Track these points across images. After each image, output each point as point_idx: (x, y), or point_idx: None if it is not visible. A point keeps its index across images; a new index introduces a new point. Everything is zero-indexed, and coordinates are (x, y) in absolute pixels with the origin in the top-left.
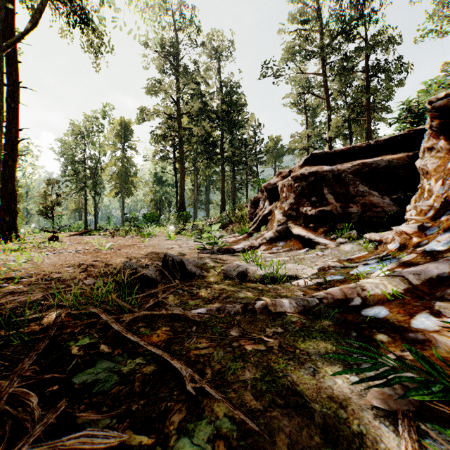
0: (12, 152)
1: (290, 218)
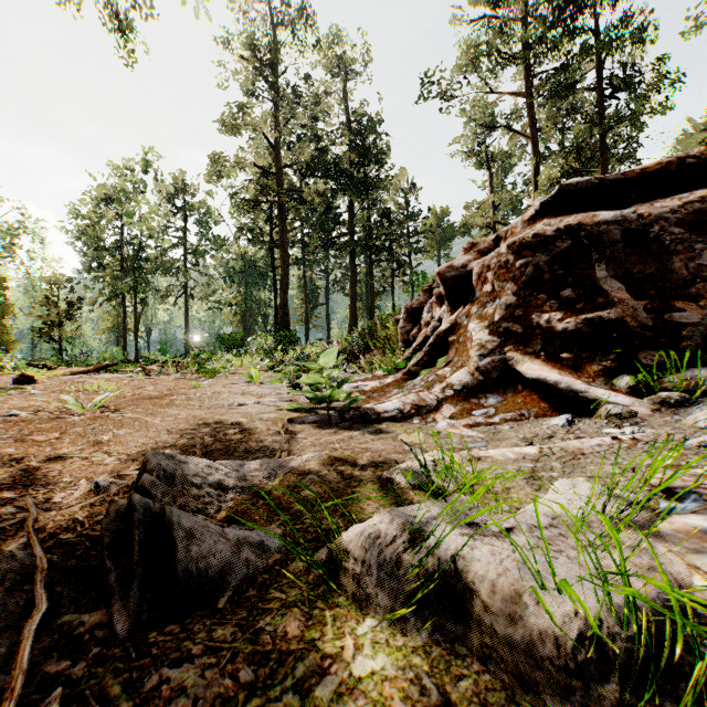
0: None
1: (507, 338)
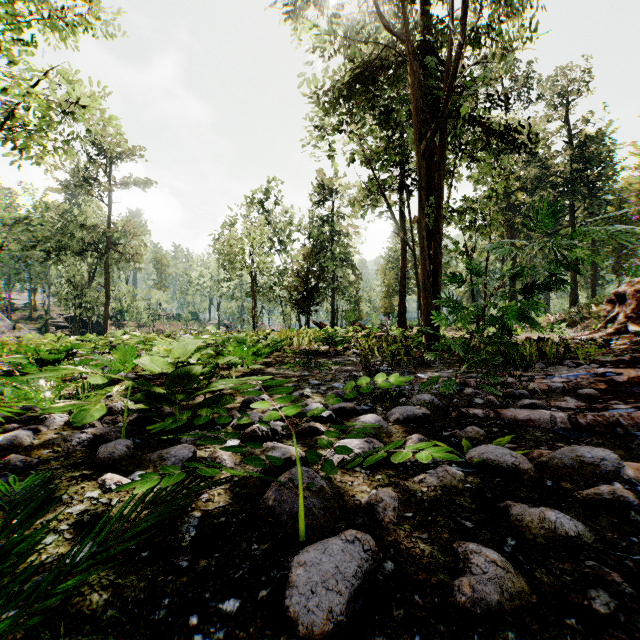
0: (404, 277)
1: (628, 319)
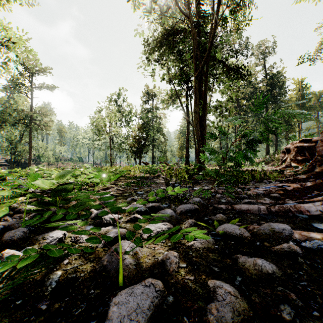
0: (188, 139)
1: (292, 160)
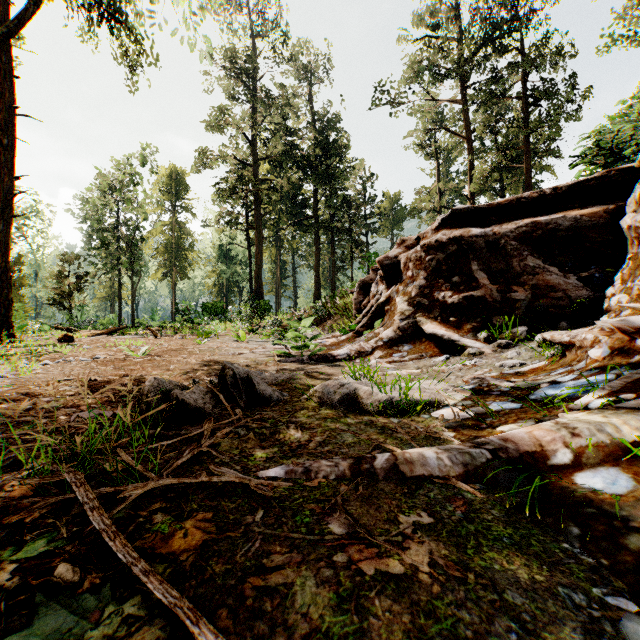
0: (4, 211)
1: (419, 308)
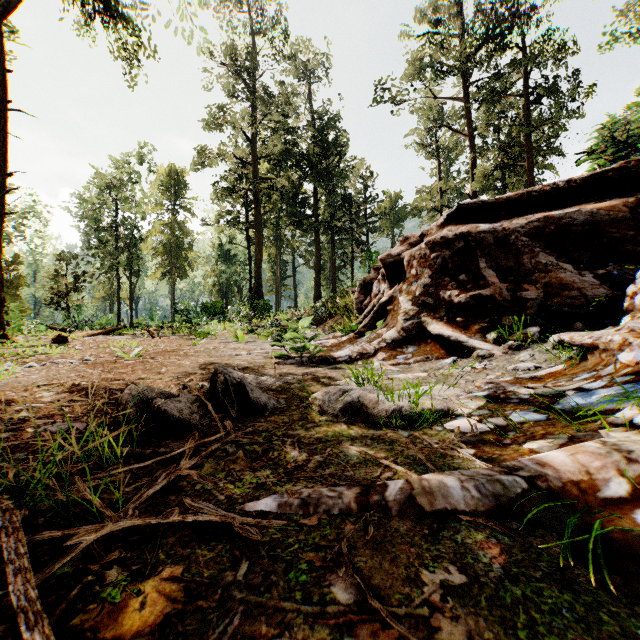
0: None
1: (423, 308)
